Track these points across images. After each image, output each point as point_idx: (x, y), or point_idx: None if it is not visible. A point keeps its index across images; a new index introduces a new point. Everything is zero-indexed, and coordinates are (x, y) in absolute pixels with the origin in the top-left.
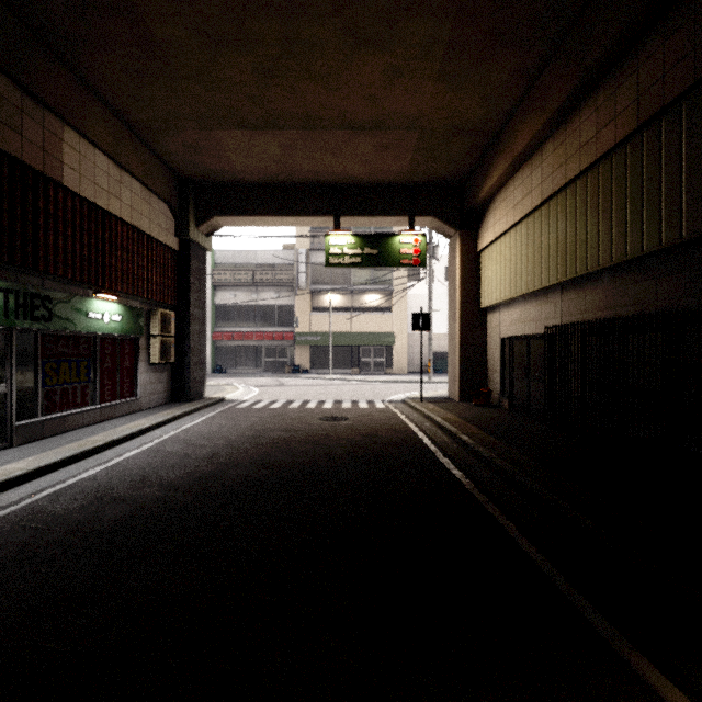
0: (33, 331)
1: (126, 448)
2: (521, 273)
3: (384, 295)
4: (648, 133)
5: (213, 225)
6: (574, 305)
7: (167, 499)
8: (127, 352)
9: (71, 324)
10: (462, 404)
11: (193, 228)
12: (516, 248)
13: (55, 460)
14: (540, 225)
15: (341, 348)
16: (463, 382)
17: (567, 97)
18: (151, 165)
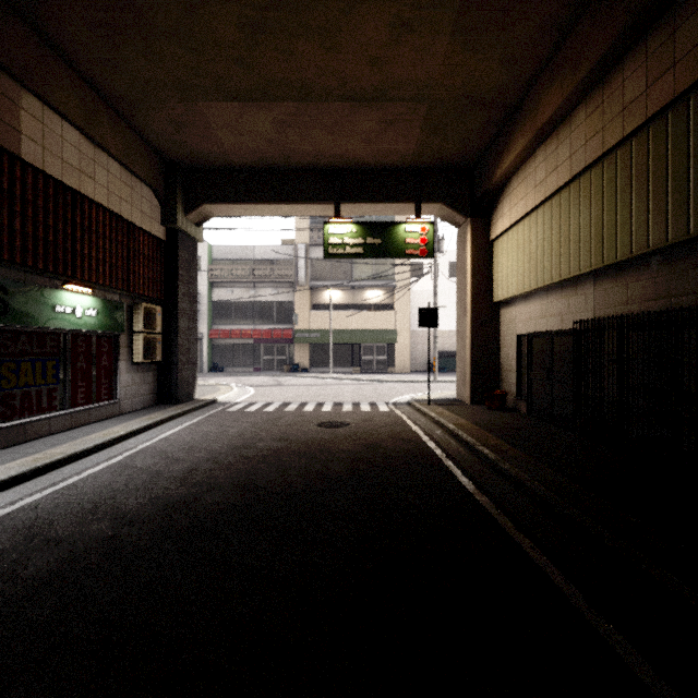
0: None
1: (90, 462)
2: (543, 262)
3: (386, 291)
4: None
5: (203, 213)
6: (611, 296)
7: (115, 540)
8: (105, 350)
9: (33, 318)
10: (473, 407)
11: (181, 216)
12: (536, 234)
13: None
14: (567, 205)
15: (342, 346)
16: (474, 383)
17: (609, 47)
18: (132, 144)
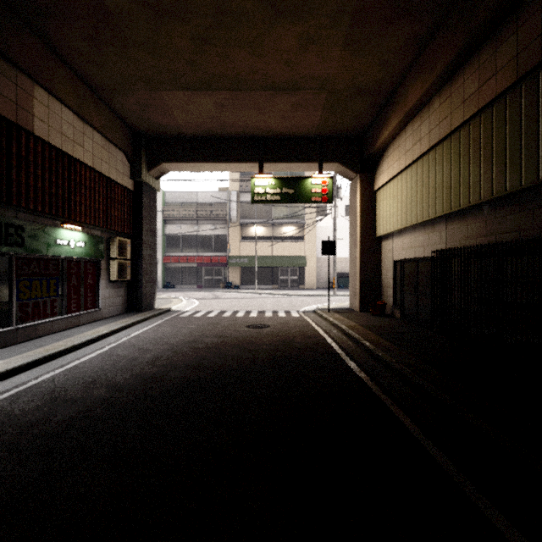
0: (8, 255)
1: (85, 352)
2: (411, 207)
3: (298, 227)
4: (527, 84)
5: (161, 170)
6: (457, 233)
7: (112, 400)
8: (90, 272)
9: (41, 249)
10: (361, 314)
11: (145, 172)
12: (406, 187)
13: (22, 363)
14: (427, 167)
15: (264, 268)
16: (362, 296)
17: (453, 58)
18: (110, 120)
